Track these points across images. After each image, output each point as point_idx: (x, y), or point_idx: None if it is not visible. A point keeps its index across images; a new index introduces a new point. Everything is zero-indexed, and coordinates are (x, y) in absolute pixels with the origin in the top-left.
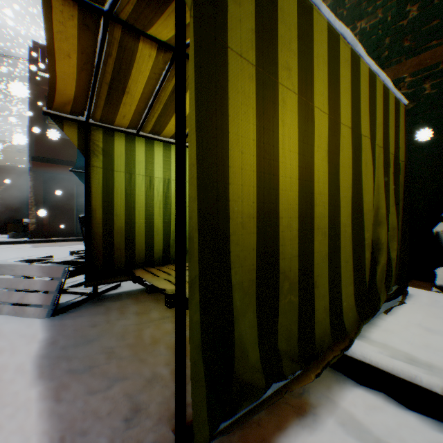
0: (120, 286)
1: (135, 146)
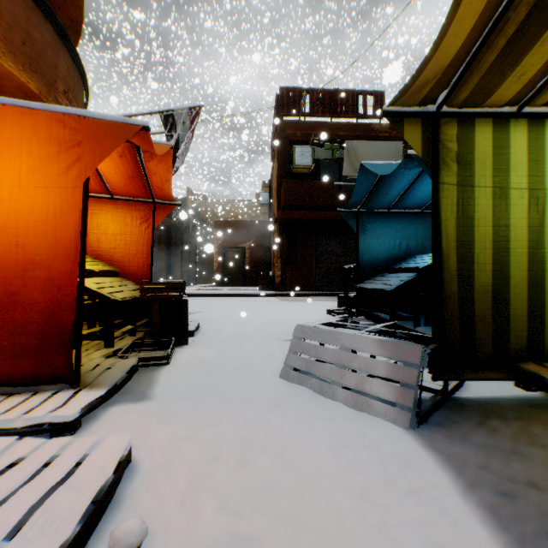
0: (463, 381)
1: (507, 137)
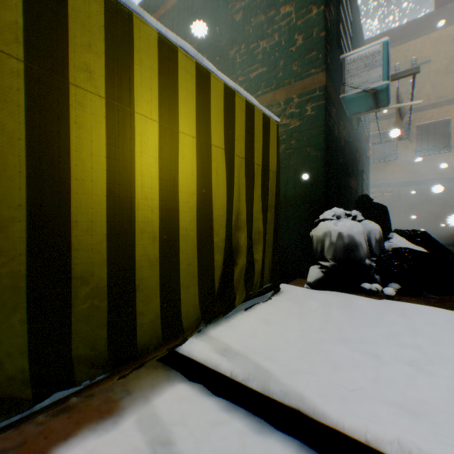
0: None
1: None
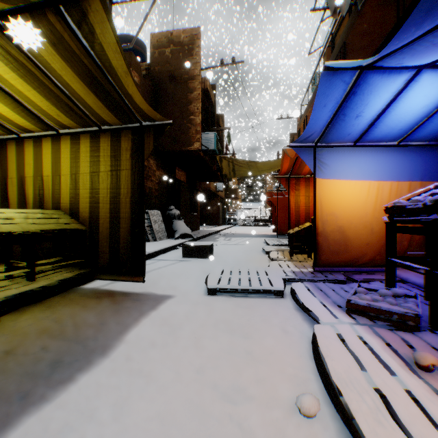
0: None
1: None
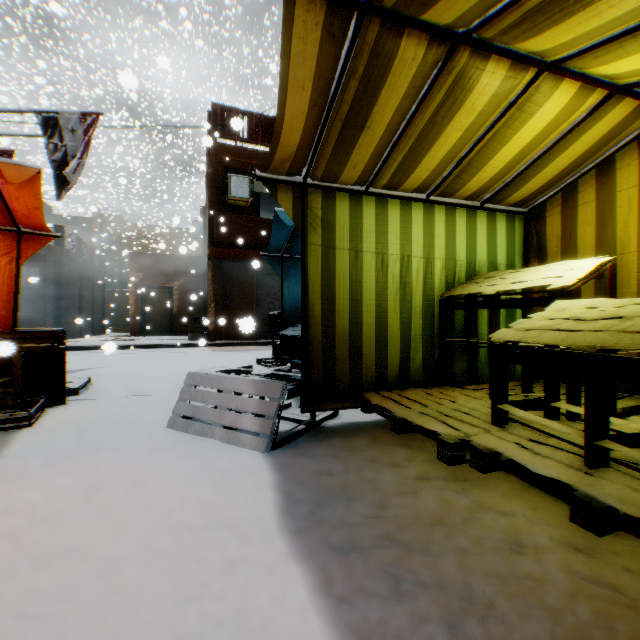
0: (337, 414)
1: (362, 210)
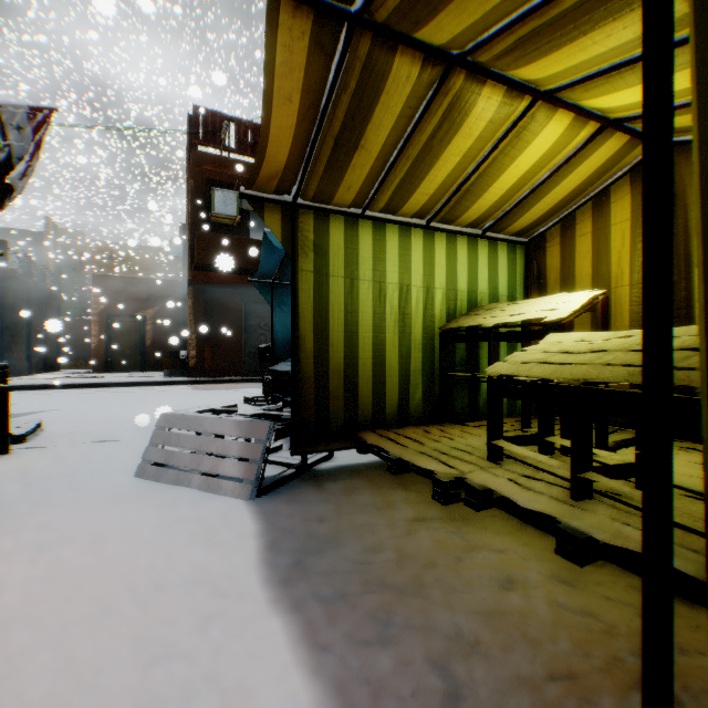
0: (332, 456)
1: (358, 234)
